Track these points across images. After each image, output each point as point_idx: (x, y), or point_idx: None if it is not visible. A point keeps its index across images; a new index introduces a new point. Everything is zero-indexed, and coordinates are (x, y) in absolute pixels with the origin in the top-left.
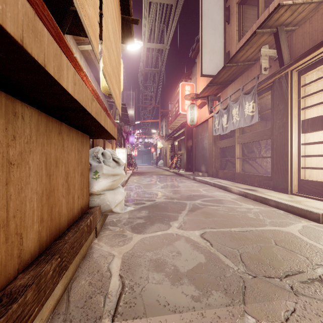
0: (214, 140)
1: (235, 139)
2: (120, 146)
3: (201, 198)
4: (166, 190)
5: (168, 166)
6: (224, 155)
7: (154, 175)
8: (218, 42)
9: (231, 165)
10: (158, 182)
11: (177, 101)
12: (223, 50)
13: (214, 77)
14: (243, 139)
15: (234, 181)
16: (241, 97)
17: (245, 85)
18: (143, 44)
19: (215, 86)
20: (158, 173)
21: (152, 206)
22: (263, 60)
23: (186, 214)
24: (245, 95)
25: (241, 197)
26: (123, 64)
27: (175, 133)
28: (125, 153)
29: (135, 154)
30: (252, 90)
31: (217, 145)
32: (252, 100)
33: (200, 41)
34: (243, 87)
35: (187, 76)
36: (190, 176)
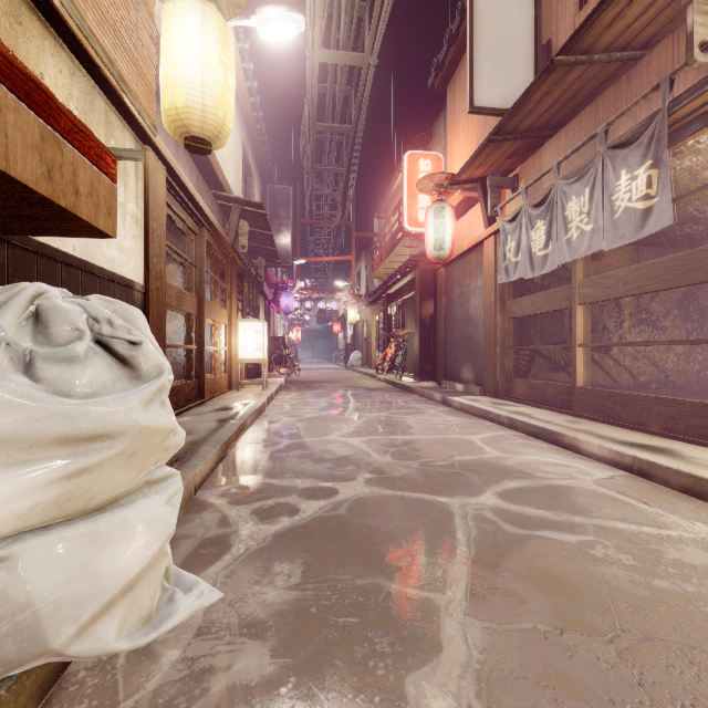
0: (500, 296)
1: (573, 289)
2: (255, 316)
3: (492, 481)
4: (373, 440)
5: (374, 366)
6: (527, 337)
7: (338, 389)
8: (519, 16)
9: (546, 364)
10: (348, 411)
11: (396, 207)
12: (532, 38)
13: (511, 110)
14: (603, 287)
15: (570, 414)
16: (600, 158)
17: (617, 119)
18: (310, 53)
19: (508, 145)
20: (350, 383)
21: (321, 530)
22: (699, 15)
23: (470, 595)
24: (614, 149)
25: (625, 474)
26: (261, 111)
27: (390, 287)
28: (262, 333)
29: (295, 337)
30: (644, 130)
31: (509, 311)
32: (646, 161)
33: (468, 12)
34: (607, 126)
35: (421, 146)
36: (433, 393)
